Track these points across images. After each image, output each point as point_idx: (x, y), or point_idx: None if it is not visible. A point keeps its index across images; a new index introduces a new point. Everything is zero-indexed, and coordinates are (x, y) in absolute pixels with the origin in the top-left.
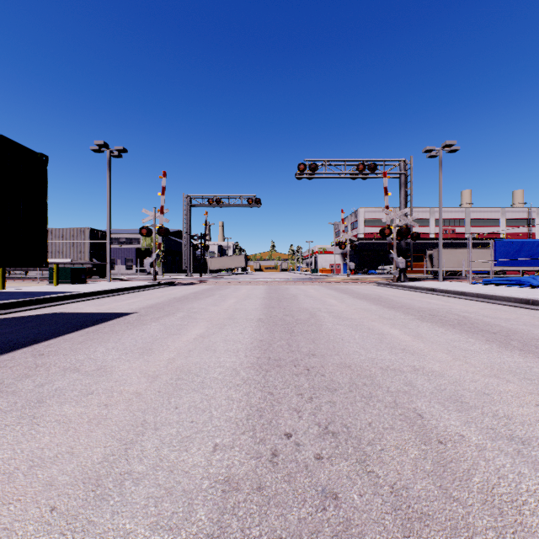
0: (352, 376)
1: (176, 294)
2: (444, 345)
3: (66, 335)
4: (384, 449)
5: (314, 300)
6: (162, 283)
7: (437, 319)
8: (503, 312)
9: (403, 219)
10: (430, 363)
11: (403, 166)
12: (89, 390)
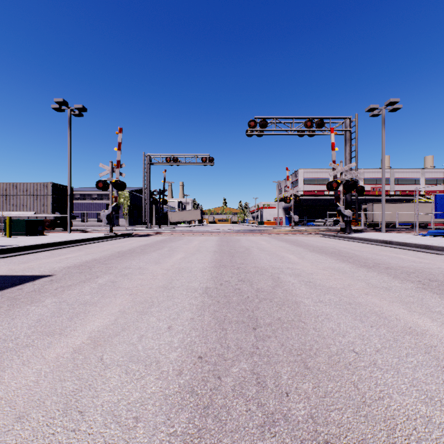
0: None
1: (124, 247)
2: None
3: None
4: None
5: (270, 254)
6: (119, 234)
7: None
8: None
9: (350, 173)
10: None
11: (349, 123)
12: None
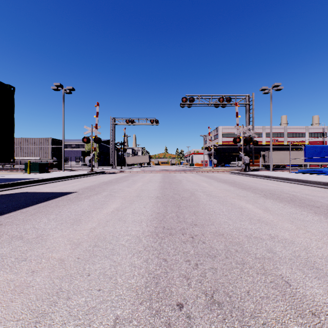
0: (226, 243)
1: (104, 179)
2: (286, 217)
3: (23, 209)
4: (266, 323)
5: (192, 183)
6: (97, 172)
7: (276, 197)
8: (317, 191)
9: (248, 132)
10: (281, 232)
11: (248, 99)
12: (24, 256)
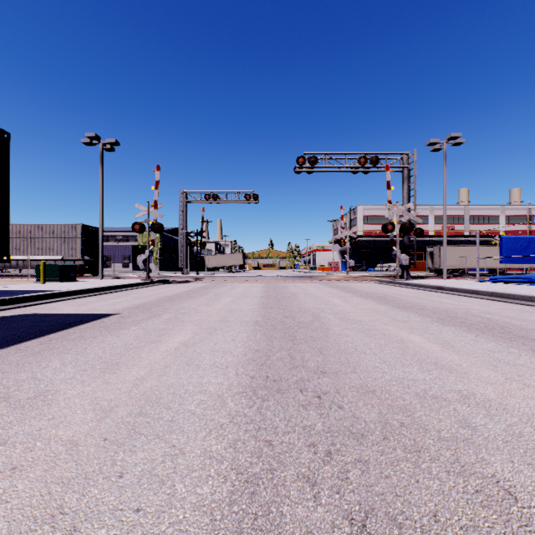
0: (381, 408)
1: (168, 292)
2: (484, 358)
3: (22, 343)
4: None
5: (316, 299)
6: (156, 281)
7: (459, 322)
8: (528, 313)
9: (407, 214)
10: (479, 386)
11: (406, 159)
12: (4, 436)
